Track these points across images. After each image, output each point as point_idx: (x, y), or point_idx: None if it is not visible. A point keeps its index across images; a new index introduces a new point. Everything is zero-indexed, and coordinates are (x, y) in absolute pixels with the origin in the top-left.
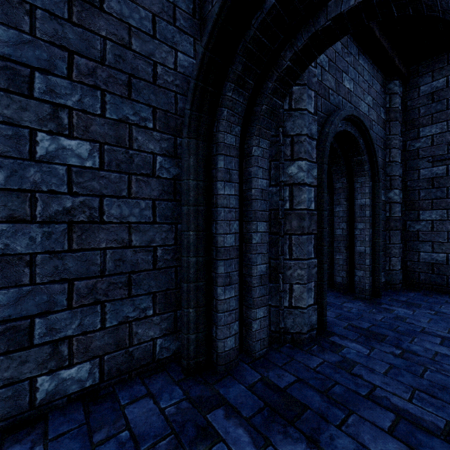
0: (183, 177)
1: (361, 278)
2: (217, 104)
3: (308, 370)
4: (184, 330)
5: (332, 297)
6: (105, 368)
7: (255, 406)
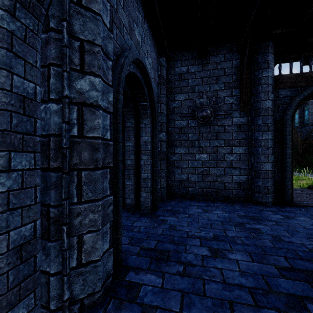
0: None
1: (145, 198)
2: None
3: None
4: None
5: (124, 218)
6: None
7: None
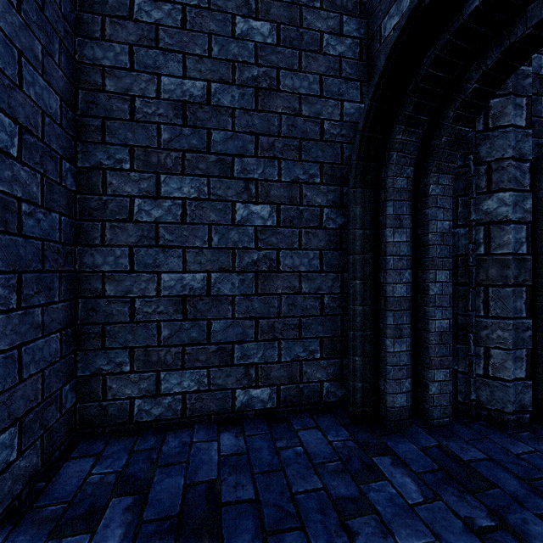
0: (349, 227)
1: None
2: (385, 149)
3: (507, 453)
4: (350, 377)
5: None
6: (280, 396)
7: (427, 465)
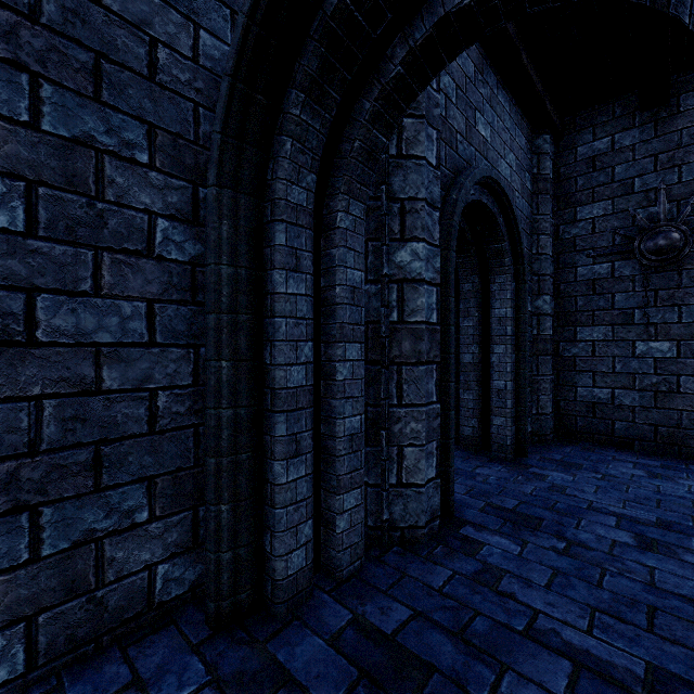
0: (208, 259)
1: (500, 428)
2: (274, 129)
3: (430, 593)
4: (210, 546)
5: (458, 459)
6: (39, 640)
7: (343, 679)
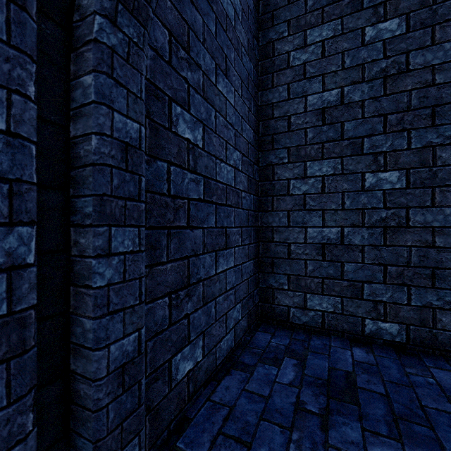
0: None
1: None
2: None
3: None
4: None
5: None
6: (410, 334)
7: None
